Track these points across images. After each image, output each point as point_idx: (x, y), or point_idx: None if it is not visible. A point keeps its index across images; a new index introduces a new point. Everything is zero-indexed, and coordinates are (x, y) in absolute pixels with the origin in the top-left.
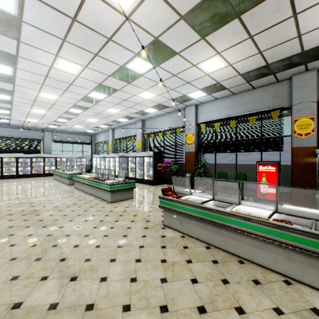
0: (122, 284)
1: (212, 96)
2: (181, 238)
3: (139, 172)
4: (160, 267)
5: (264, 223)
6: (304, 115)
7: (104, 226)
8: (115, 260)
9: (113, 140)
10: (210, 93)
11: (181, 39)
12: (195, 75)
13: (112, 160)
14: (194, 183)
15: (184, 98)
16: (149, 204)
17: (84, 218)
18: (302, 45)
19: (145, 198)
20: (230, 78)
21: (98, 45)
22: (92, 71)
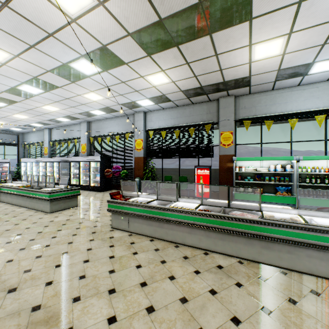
0: (70, 283)
1: (159, 106)
2: (128, 236)
3: (84, 178)
4: (109, 262)
5: (192, 212)
6: (227, 130)
7: (45, 236)
8: (61, 265)
9: (51, 142)
10: (157, 103)
11: (129, 51)
12: (143, 85)
13: (49, 165)
14: (141, 186)
15: (133, 104)
16: (97, 210)
17: (16, 232)
18: (223, 77)
19: (91, 205)
20: (174, 92)
21: (36, 37)
22: (26, 62)
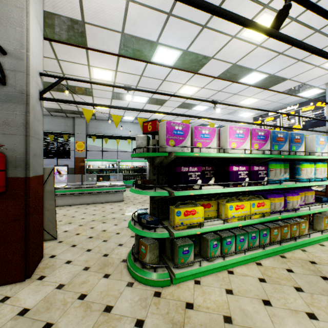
0: None
1: None
2: None
3: None
4: None
5: (63, 188)
6: (80, 140)
7: None
8: None
9: None
10: None
11: None
12: None
13: None
14: None
15: None
16: None
17: None
18: (79, 109)
19: None
20: None
21: None
22: None
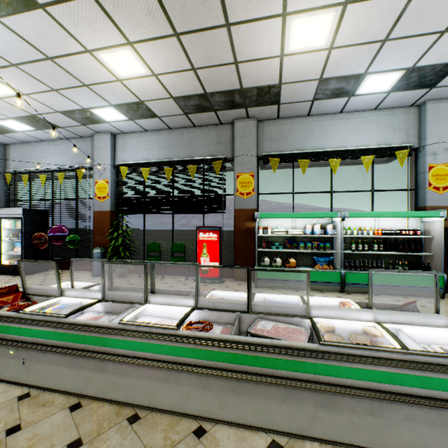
0: None
1: (137, 125)
2: (16, 402)
3: None
4: None
5: (170, 337)
6: (246, 171)
7: None
8: None
9: None
10: (133, 118)
11: None
12: (96, 73)
13: None
14: (71, 271)
15: (87, 115)
16: None
17: None
18: (241, 79)
19: None
20: (159, 99)
21: None
22: None
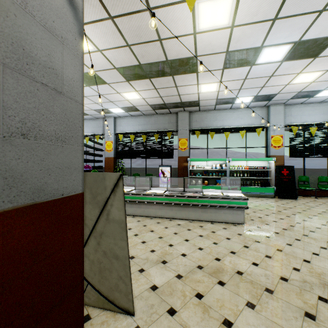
0: None
1: (128, 114)
2: None
3: None
4: None
5: (162, 195)
6: (183, 137)
7: None
8: None
9: None
10: (127, 111)
11: (112, 77)
12: (118, 98)
13: None
14: None
15: (105, 111)
16: None
17: None
18: (181, 99)
19: None
20: (143, 105)
21: None
22: None
